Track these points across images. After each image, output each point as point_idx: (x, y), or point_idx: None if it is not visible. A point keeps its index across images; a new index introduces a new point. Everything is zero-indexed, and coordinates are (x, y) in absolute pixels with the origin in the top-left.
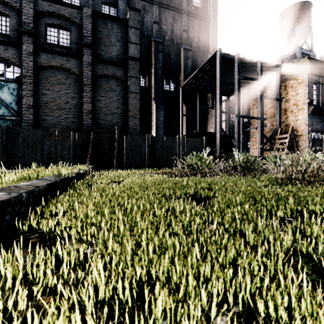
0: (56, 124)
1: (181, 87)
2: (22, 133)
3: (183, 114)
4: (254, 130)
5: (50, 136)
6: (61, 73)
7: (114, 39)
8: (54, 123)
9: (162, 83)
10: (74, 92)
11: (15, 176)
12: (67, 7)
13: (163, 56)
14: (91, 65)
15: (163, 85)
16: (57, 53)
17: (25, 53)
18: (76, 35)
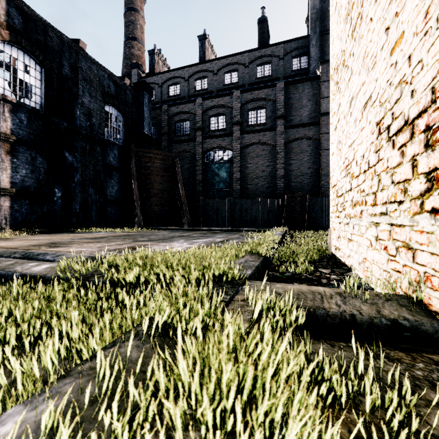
0: (255, 191)
1: None
2: (239, 203)
3: None
4: None
5: (255, 203)
6: (259, 147)
7: (305, 100)
8: (254, 190)
9: None
10: (269, 161)
11: (278, 231)
12: (263, 90)
13: None
14: (283, 133)
15: None
16: (256, 132)
17: (235, 139)
18: (270, 110)
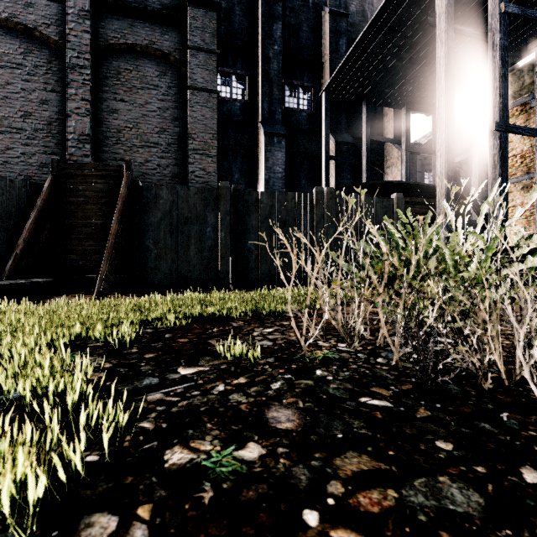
0: None
1: (325, 91)
2: None
3: (328, 154)
4: (511, 189)
5: None
6: (11, 39)
7: None
8: None
9: (282, 92)
10: (47, 89)
11: None
12: None
13: (283, 33)
14: (89, 17)
15: (283, 97)
16: None
17: None
18: None
